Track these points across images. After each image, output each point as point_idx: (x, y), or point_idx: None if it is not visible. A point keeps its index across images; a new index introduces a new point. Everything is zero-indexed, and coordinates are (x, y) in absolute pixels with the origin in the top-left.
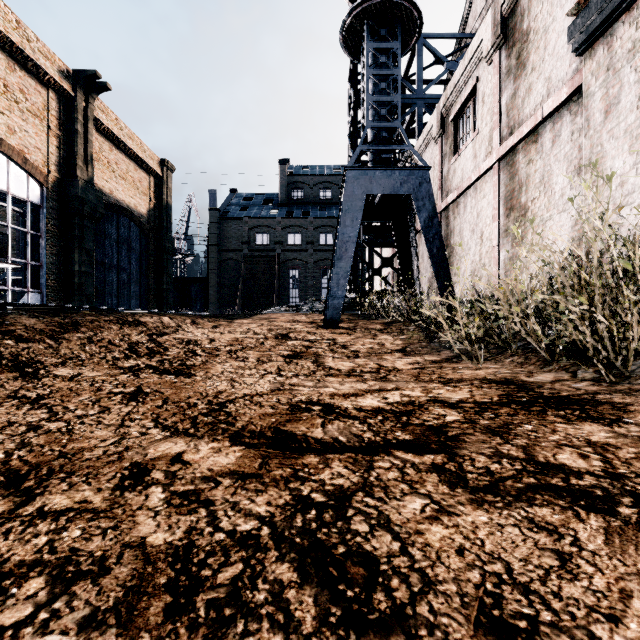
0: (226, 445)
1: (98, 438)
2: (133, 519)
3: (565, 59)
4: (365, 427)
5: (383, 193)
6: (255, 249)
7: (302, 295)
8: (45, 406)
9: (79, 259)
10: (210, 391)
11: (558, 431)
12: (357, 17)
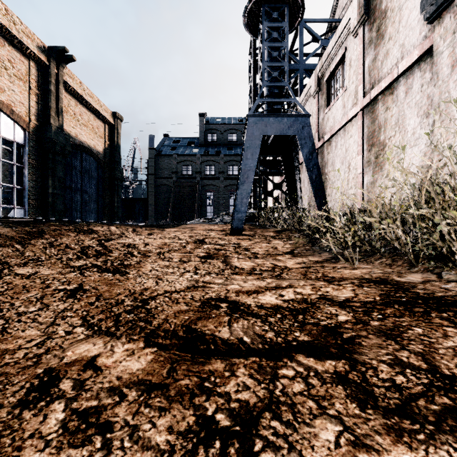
0: (140, 346)
1: (26, 338)
2: (18, 454)
3: (416, 29)
4: (267, 326)
5: (275, 134)
6: (181, 177)
7: (215, 210)
8: None
9: (52, 184)
10: (137, 288)
11: (449, 336)
12: (256, 3)
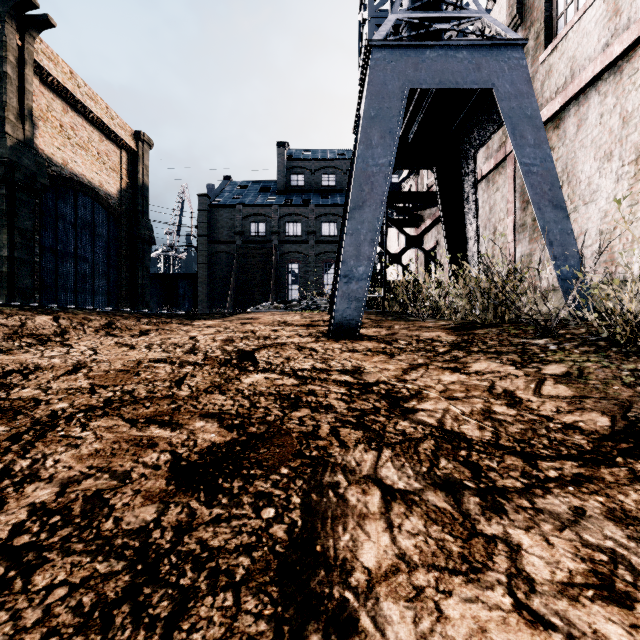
0: None
1: None
2: None
3: None
4: None
5: (440, 86)
6: (249, 240)
7: (302, 292)
8: None
9: (9, 241)
10: None
11: None
12: None
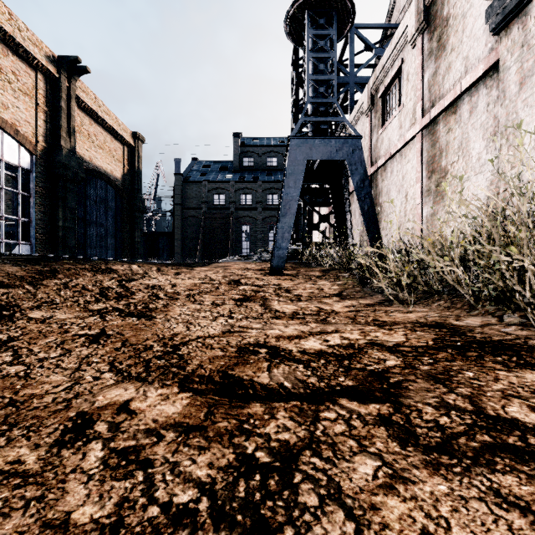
0: (174, 391)
1: (52, 383)
2: (63, 486)
3: (481, 40)
4: (309, 371)
5: (321, 159)
6: (213, 208)
7: (252, 246)
8: (11, 348)
9: (63, 216)
10: (167, 333)
11: (500, 379)
12: (299, 8)
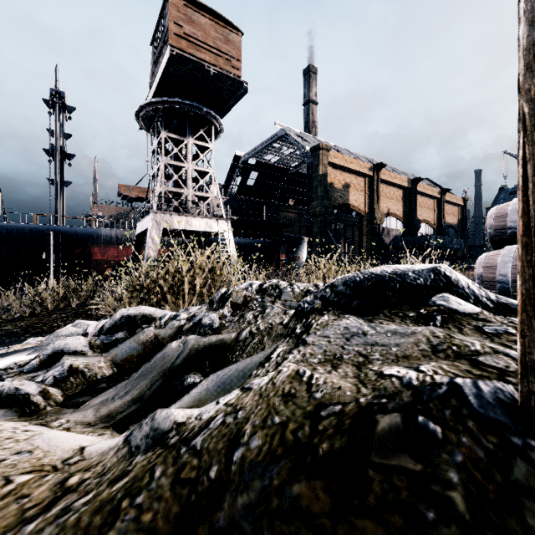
0: None
1: None
2: None
3: None
4: None
5: None
6: None
7: None
8: None
9: None
10: None
11: None
12: None
